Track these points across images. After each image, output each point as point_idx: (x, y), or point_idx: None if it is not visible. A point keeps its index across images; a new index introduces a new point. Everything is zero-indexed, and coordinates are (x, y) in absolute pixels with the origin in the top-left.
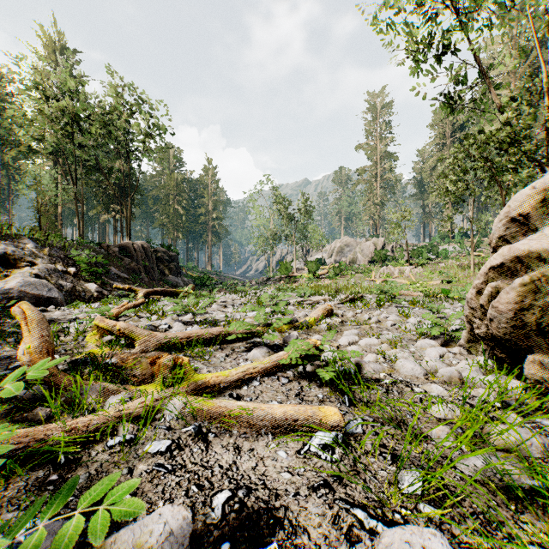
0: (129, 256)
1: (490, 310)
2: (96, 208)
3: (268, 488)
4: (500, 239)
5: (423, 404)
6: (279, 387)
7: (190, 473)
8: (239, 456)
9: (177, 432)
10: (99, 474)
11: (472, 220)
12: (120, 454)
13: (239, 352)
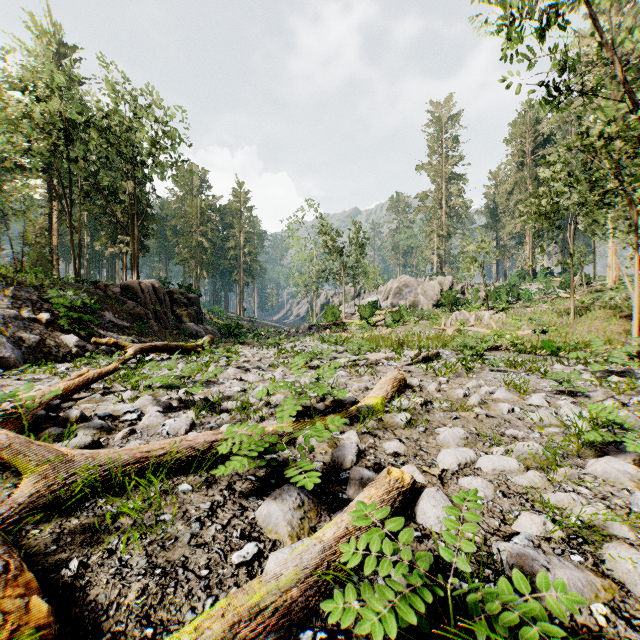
0: (135, 298)
1: None
2: (100, 240)
3: None
4: None
5: None
6: None
7: None
8: None
9: None
10: None
11: (572, 253)
12: None
13: (242, 494)
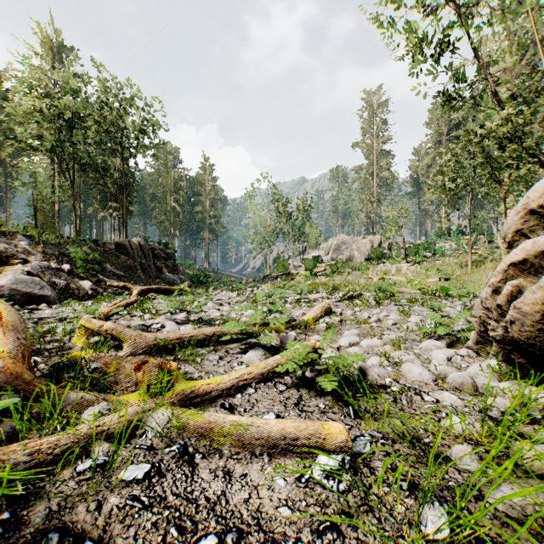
0: (126, 253)
1: (510, 311)
2: (93, 206)
3: (262, 530)
4: (516, 233)
5: (436, 416)
6: (276, 395)
7: (170, 508)
8: (230, 485)
9: (159, 453)
10: (62, 510)
11: (469, 218)
12: (90, 482)
13: (234, 354)
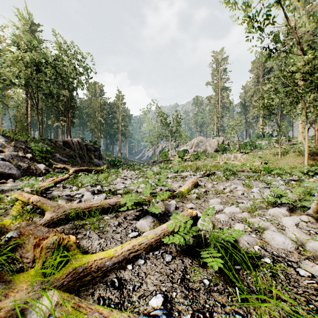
0: (69, 147)
1: None
2: (51, 119)
3: None
4: None
5: None
6: (163, 266)
7: None
8: None
9: None
10: None
11: (279, 125)
12: None
13: (130, 220)
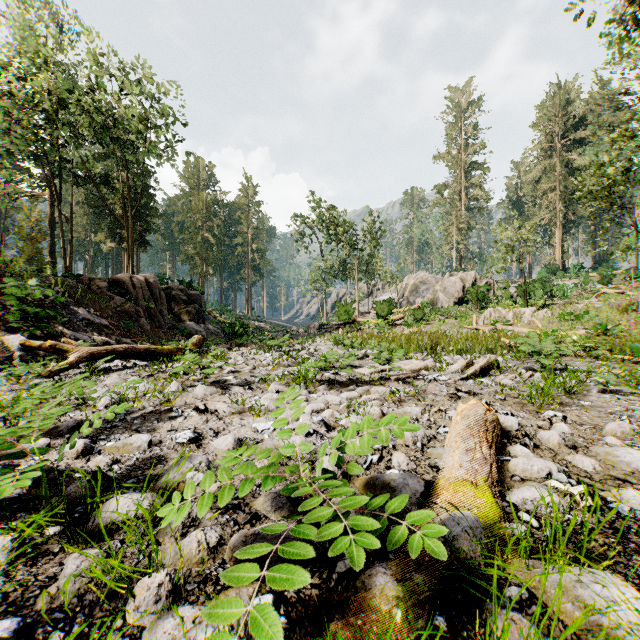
0: (125, 293)
1: None
2: (100, 235)
3: None
4: None
5: None
6: None
7: None
8: None
9: None
10: None
11: None
12: None
13: None
